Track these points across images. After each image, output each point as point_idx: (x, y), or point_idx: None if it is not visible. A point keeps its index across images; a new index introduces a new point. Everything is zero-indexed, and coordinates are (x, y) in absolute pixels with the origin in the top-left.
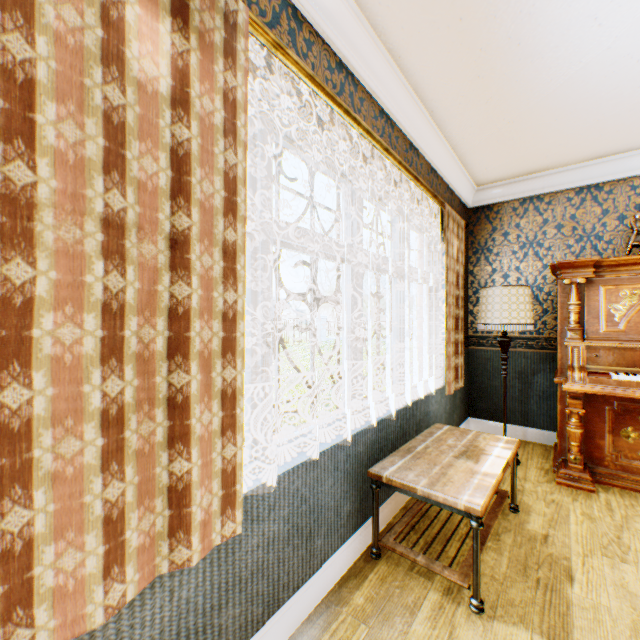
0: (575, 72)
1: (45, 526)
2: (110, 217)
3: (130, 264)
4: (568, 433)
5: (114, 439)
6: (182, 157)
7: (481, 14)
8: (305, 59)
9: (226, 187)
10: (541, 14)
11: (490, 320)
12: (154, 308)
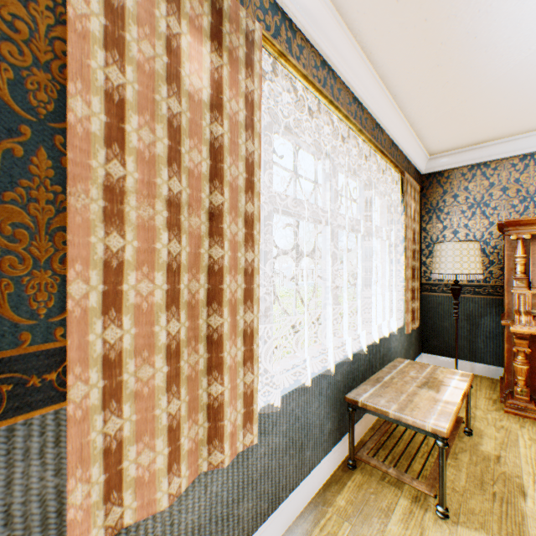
0: (524, 58)
1: (130, 431)
2: (171, 198)
3: (183, 233)
4: (515, 369)
5: (174, 367)
6: (217, 149)
7: (444, 15)
8: (298, 61)
9: (247, 170)
10: (497, 12)
11: (443, 270)
12: (198, 266)
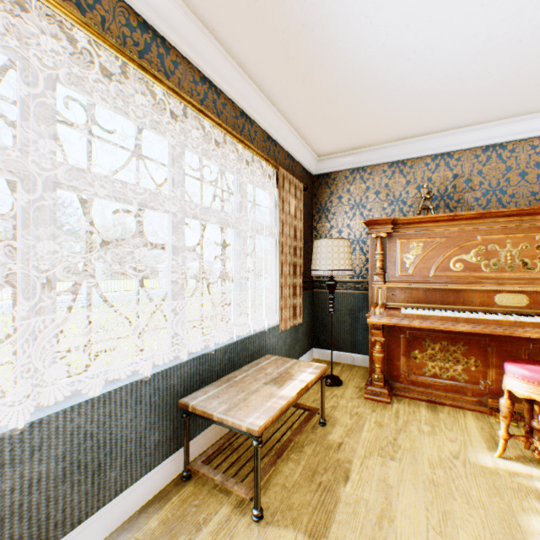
0: (364, 63)
1: None
2: None
3: None
4: (374, 357)
5: None
6: None
7: None
8: (92, 10)
9: None
10: (322, 6)
11: (319, 267)
12: None
